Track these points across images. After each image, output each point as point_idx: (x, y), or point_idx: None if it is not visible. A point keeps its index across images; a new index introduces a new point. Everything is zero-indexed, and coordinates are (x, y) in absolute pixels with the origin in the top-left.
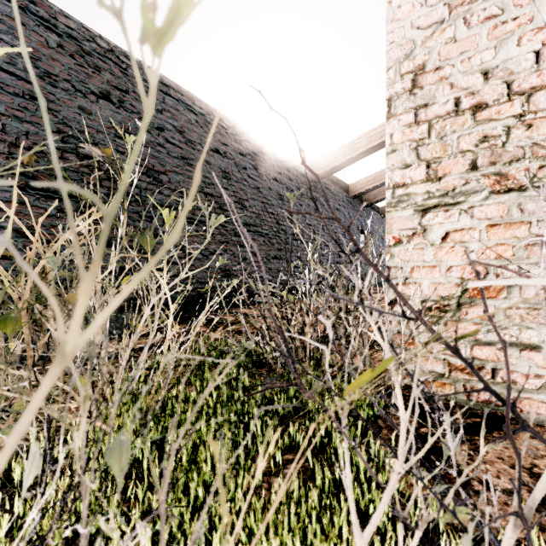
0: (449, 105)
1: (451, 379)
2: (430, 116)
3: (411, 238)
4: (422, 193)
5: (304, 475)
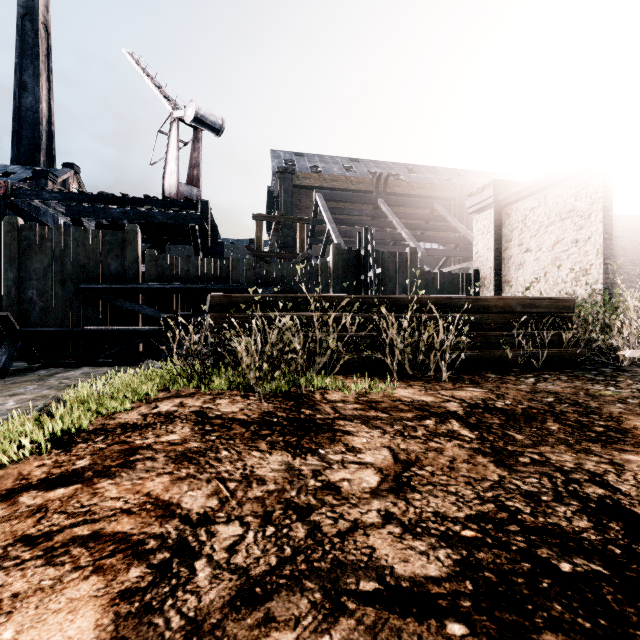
0: None
1: None
2: None
3: None
4: None
5: None
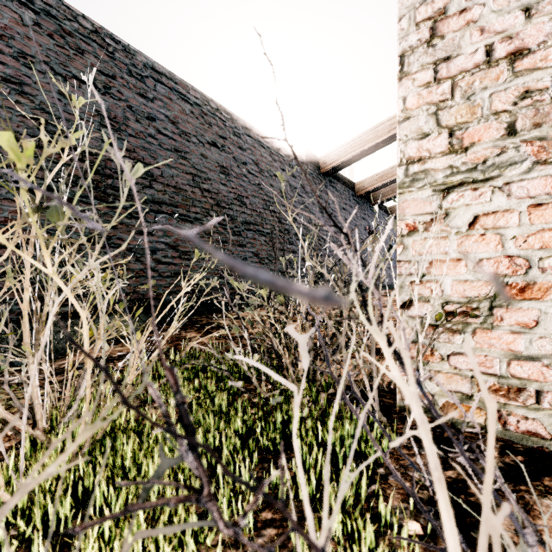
0: (478, 55)
1: (481, 402)
2: (453, 71)
3: (429, 225)
4: (443, 168)
5: (284, 549)
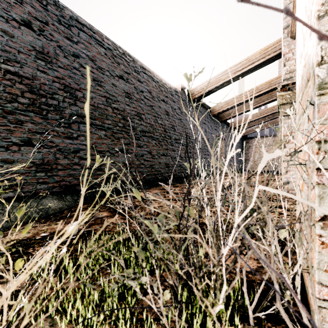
0: None
1: None
2: None
3: None
4: None
5: None
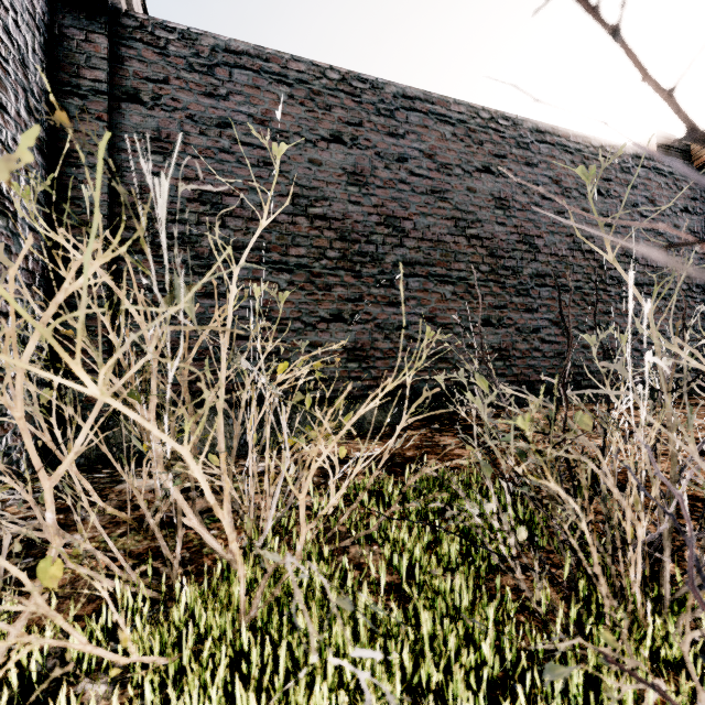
0: None
1: None
2: None
3: None
4: None
5: None
